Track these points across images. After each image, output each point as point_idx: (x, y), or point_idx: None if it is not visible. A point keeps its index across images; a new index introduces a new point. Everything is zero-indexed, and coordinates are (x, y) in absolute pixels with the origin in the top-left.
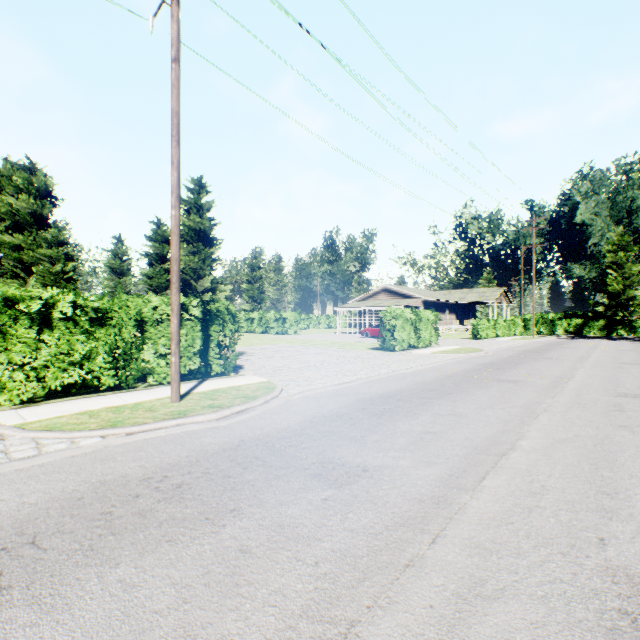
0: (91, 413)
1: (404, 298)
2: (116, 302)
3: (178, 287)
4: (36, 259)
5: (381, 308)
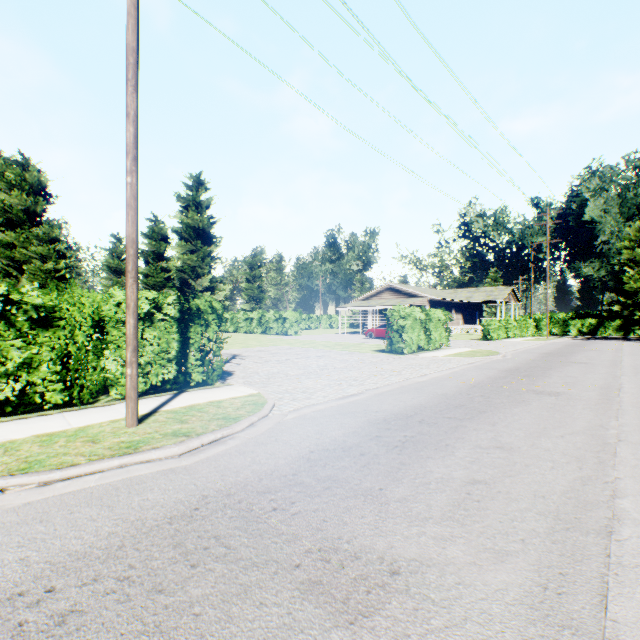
0: (10, 446)
1: (409, 297)
2: (66, 297)
3: (135, 277)
4: (29, 257)
5: (385, 307)
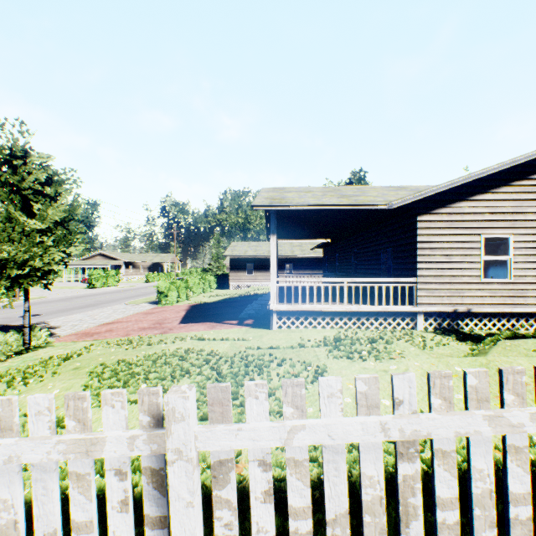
0: None
1: (114, 260)
2: None
3: None
4: None
5: (97, 266)
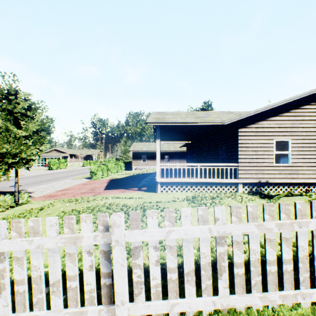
0: None
1: (63, 153)
2: None
3: None
4: None
5: (53, 157)
